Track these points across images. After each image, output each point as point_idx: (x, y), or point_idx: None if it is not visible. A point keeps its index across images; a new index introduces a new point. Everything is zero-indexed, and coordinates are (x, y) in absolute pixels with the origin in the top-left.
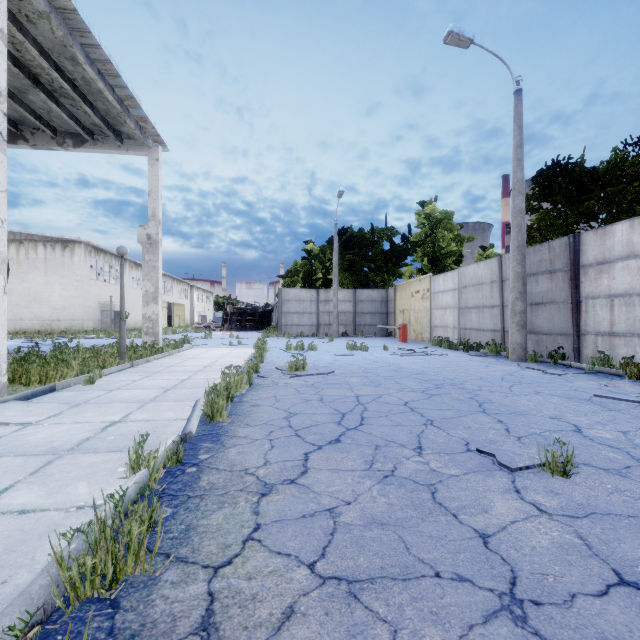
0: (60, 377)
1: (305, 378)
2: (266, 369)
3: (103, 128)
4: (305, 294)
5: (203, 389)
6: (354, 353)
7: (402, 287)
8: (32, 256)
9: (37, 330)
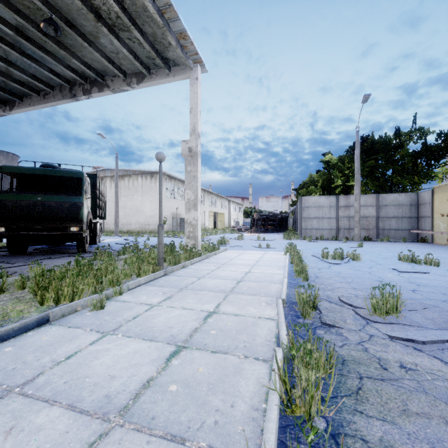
0: (76, 294)
1: (429, 346)
2: (321, 297)
3: (153, 56)
4: (324, 201)
5: (234, 363)
6: (421, 268)
7: (445, 188)
8: (135, 184)
9: (138, 230)
